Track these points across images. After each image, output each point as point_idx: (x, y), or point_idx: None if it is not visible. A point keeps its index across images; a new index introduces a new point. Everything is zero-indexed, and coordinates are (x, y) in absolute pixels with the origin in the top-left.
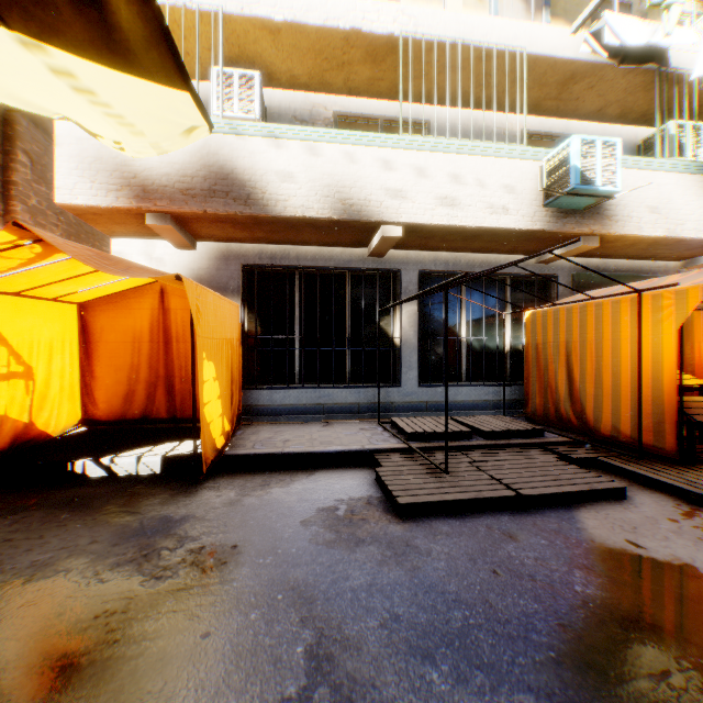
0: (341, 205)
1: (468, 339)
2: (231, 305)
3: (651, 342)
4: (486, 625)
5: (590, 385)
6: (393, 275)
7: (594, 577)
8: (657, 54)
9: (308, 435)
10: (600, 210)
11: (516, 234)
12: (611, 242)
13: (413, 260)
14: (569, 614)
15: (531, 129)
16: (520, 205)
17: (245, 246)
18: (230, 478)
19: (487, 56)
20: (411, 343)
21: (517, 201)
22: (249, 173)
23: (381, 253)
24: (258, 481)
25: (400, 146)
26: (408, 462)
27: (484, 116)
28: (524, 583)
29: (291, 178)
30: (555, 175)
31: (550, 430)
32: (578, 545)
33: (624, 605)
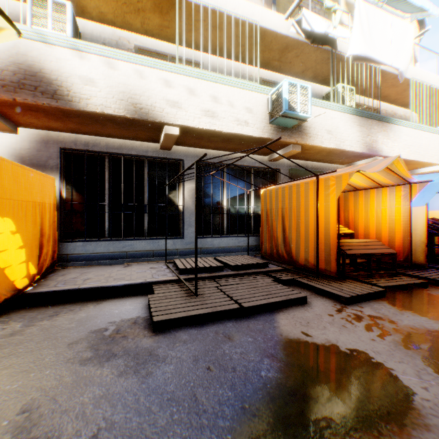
0: (133, 108)
1: (228, 207)
2: (42, 176)
3: (325, 207)
4: (185, 419)
5: (294, 234)
6: (178, 163)
7: (276, 362)
8: (331, 41)
9: (107, 274)
10: (301, 129)
11: (254, 140)
12: (308, 150)
13: (192, 154)
14: (252, 397)
15: (265, 78)
16: (255, 121)
17: (63, 134)
18: (26, 312)
19: (236, 23)
20: (190, 209)
21: (254, 118)
22: (57, 74)
23: (168, 147)
24: (50, 313)
25: (177, 72)
26: (174, 290)
27: (238, 66)
28: (227, 375)
29: (93, 83)
30: (275, 104)
31: (273, 263)
32: (272, 339)
33: (290, 382)
